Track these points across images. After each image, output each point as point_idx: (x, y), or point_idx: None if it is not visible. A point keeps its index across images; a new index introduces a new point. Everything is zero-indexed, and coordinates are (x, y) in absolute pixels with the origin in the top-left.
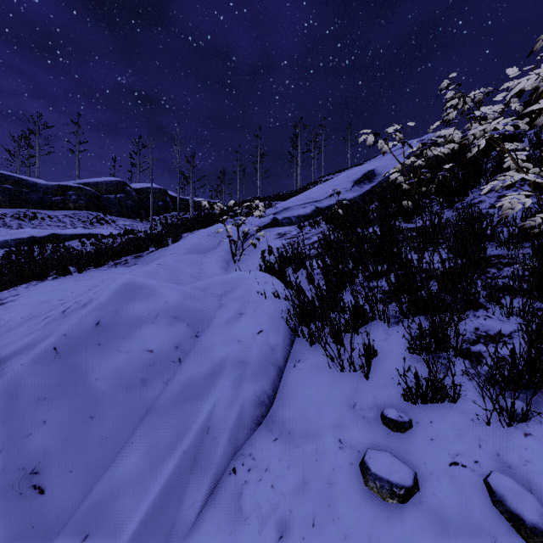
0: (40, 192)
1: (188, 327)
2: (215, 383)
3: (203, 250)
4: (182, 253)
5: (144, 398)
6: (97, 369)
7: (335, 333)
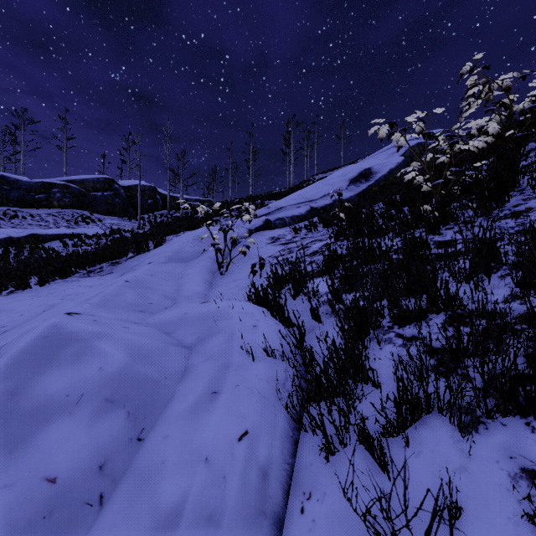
0: (22, 189)
1: (128, 420)
2: None
3: (186, 258)
4: (162, 261)
5: None
6: None
7: (371, 446)
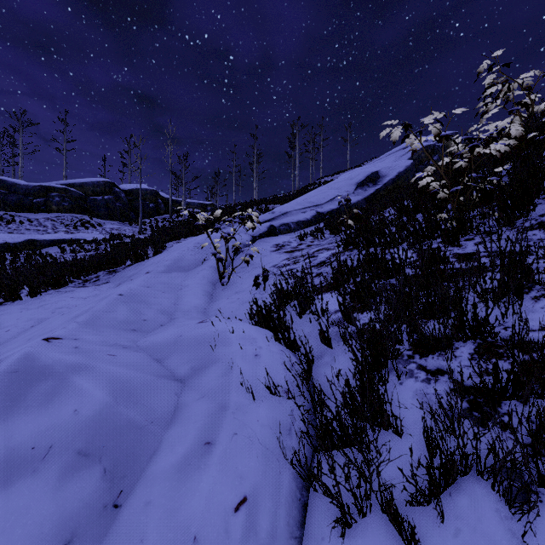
0: (20, 193)
1: (103, 480)
2: None
3: (186, 267)
4: (161, 270)
5: None
6: None
7: (398, 524)
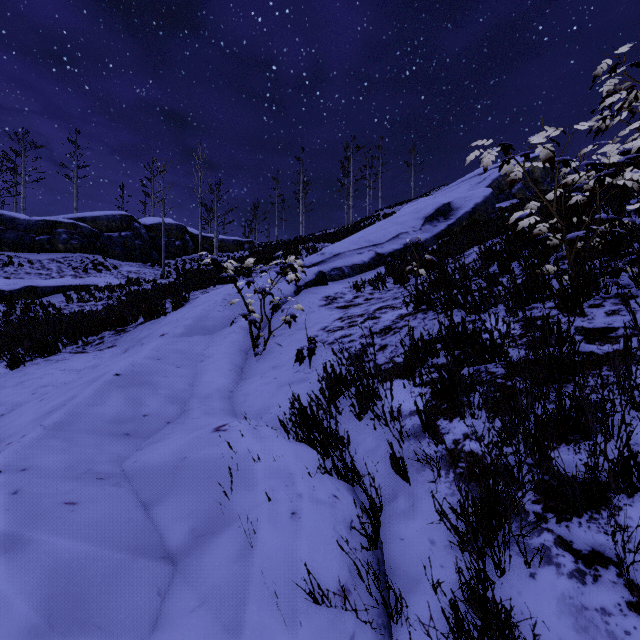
0: (19, 229)
1: None
2: None
3: (212, 327)
4: (179, 333)
5: None
6: None
7: None
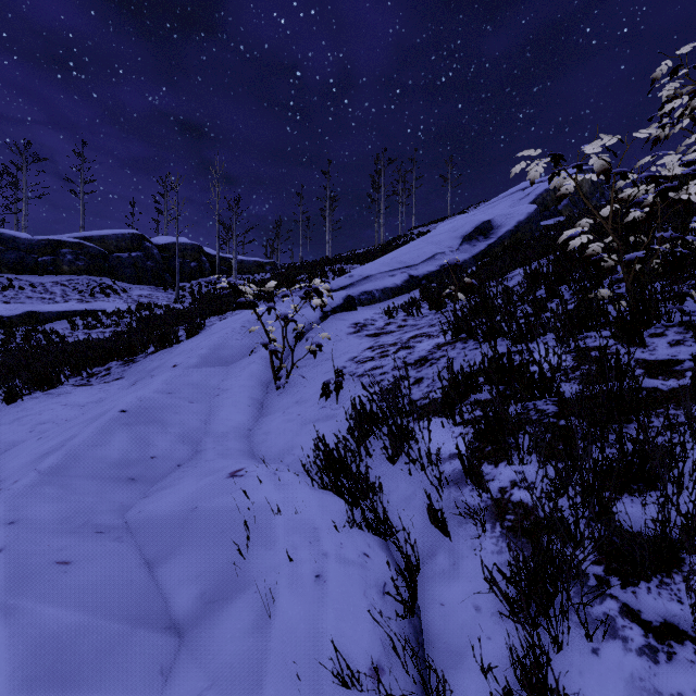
0: (20, 249)
1: None
2: None
3: (229, 357)
4: (193, 364)
5: None
6: None
7: None
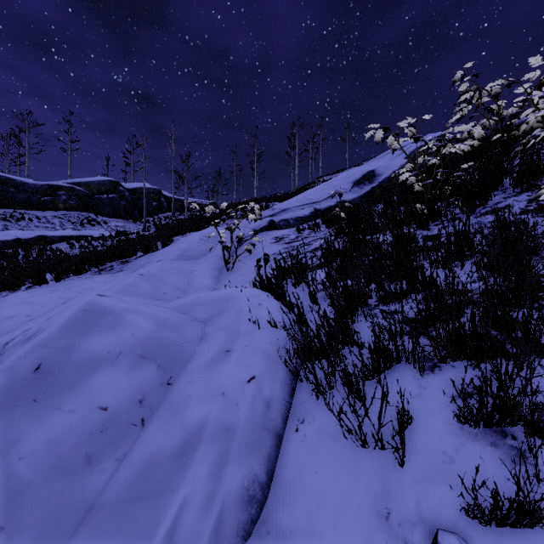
0: (28, 191)
1: (159, 371)
2: (186, 468)
3: (194, 256)
4: (171, 259)
5: (86, 487)
6: (25, 441)
7: (351, 383)
